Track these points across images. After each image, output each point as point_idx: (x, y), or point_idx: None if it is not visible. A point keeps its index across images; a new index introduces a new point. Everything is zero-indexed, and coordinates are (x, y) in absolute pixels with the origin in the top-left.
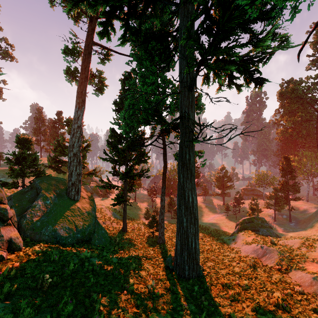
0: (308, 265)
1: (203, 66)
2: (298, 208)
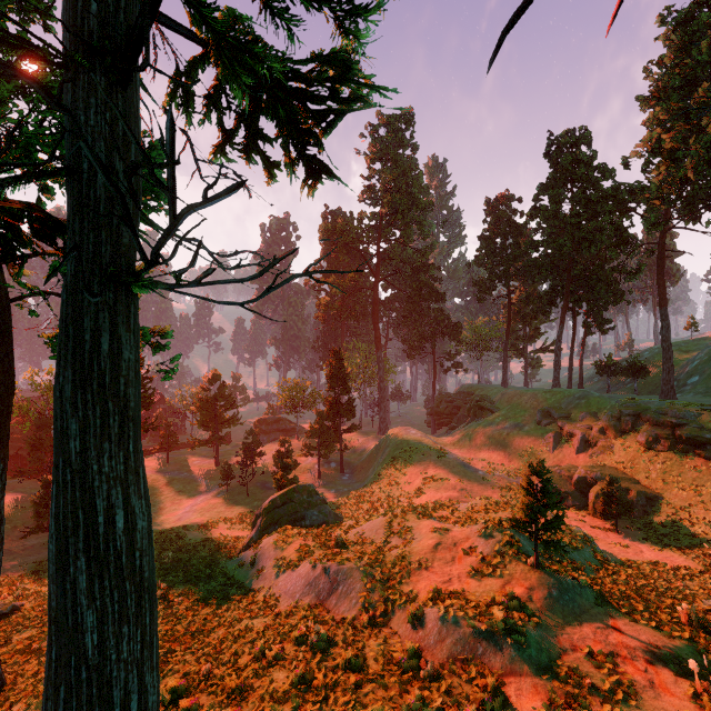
0: (417, 582)
1: (173, 31)
2: (352, 444)
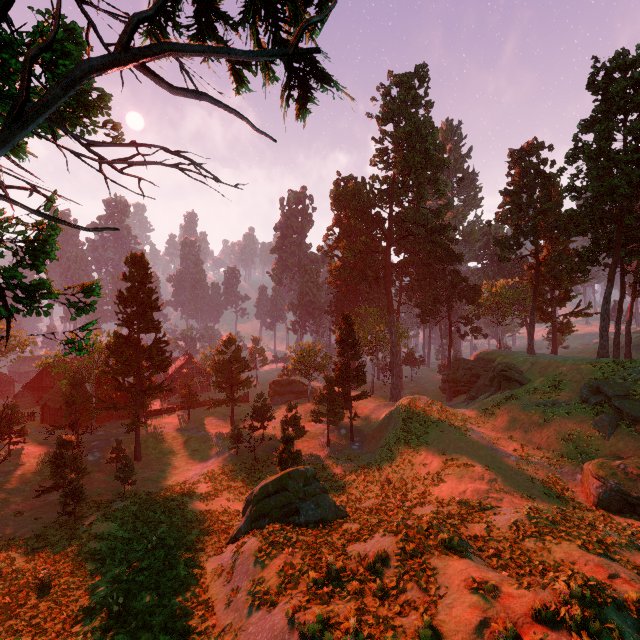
0: None
1: None
2: (363, 409)
